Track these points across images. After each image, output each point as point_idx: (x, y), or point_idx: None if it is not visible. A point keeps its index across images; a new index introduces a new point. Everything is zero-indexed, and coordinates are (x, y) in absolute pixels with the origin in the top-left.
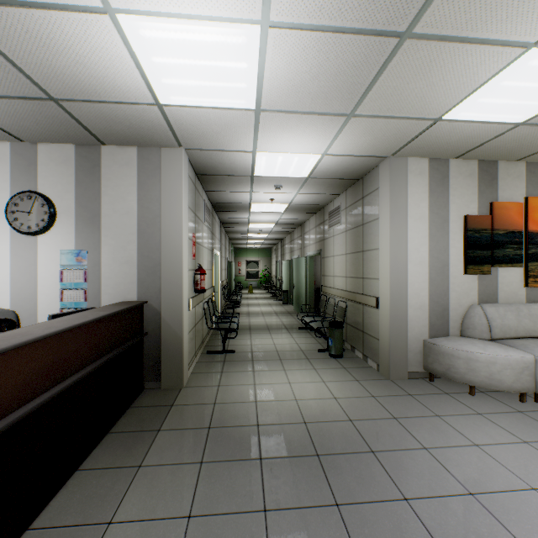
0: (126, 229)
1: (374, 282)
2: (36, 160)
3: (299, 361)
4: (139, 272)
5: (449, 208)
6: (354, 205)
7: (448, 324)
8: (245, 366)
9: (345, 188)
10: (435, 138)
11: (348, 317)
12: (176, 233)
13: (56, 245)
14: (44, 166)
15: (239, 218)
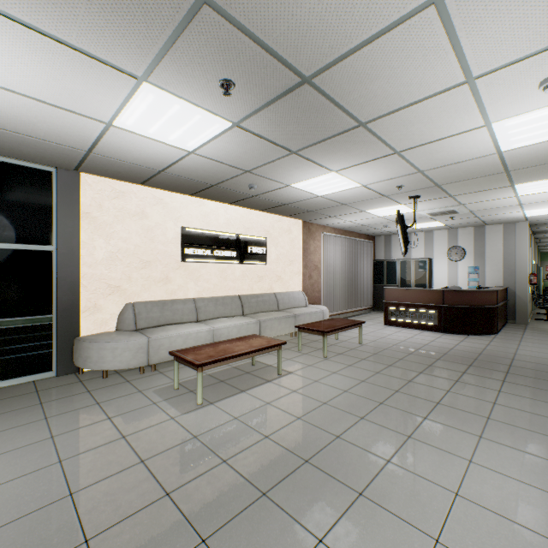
0: (496, 257)
1: None
2: (457, 234)
3: None
4: (503, 275)
5: None
6: None
7: None
8: None
9: None
10: None
11: None
12: (523, 258)
13: (465, 264)
14: (460, 236)
15: None
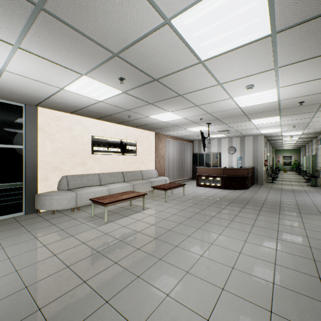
0: (250, 152)
1: None
2: (232, 140)
3: (297, 185)
4: (252, 161)
5: None
6: None
7: None
8: (279, 184)
9: (319, 134)
10: None
11: None
12: (261, 153)
13: (236, 156)
14: (233, 141)
15: (277, 141)
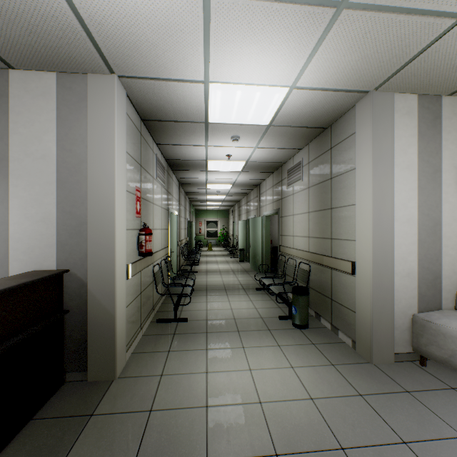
0: (42, 177)
1: (347, 244)
2: None
3: (260, 333)
4: (59, 233)
5: (441, 156)
6: (319, 158)
7: (440, 294)
8: (197, 341)
9: (308, 141)
10: (443, 56)
11: (311, 280)
12: (107, 182)
13: None
14: None
15: (196, 178)
